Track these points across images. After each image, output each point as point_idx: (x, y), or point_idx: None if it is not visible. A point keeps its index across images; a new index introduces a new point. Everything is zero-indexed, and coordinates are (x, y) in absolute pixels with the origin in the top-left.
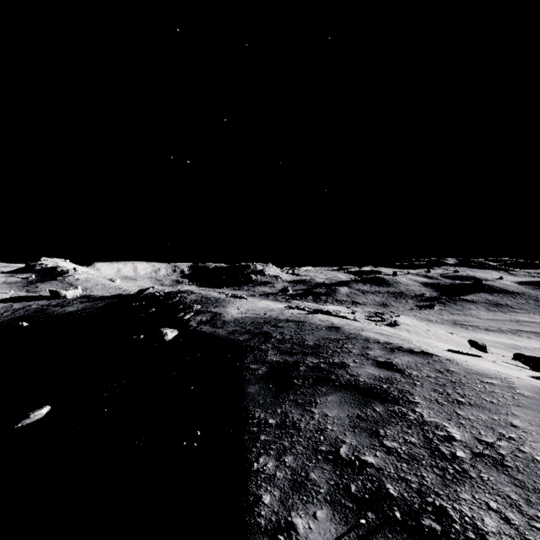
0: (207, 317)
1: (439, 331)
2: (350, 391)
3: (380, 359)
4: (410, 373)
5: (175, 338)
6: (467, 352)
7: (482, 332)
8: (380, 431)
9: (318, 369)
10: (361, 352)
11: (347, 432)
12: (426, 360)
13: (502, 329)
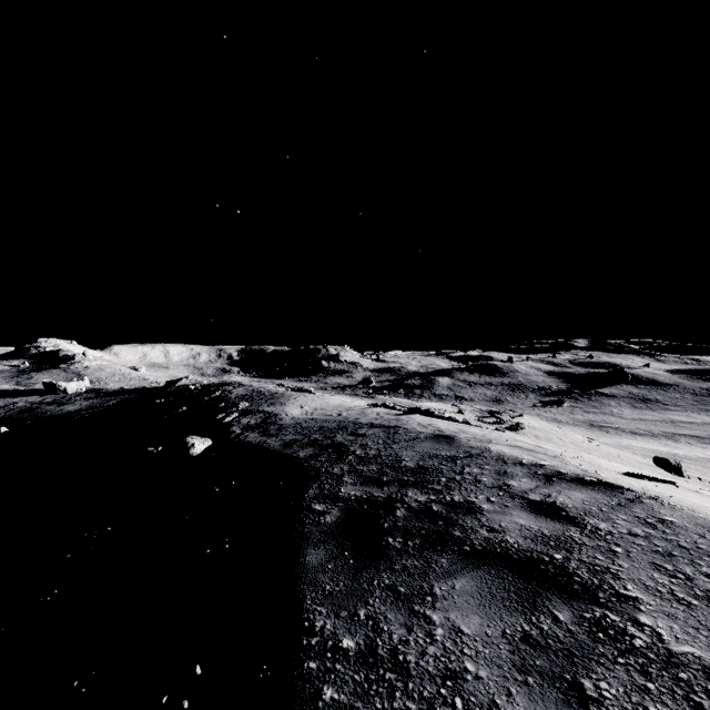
0: (256, 420)
1: (576, 436)
2: (496, 568)
3: (534, 497)
4: (596, 526)
5: (207, 452)
6: (648, 474)
7: (627, 436)
8: (586, 685)
9: (428, 514)
10: (497, 481)
11: (511, 686)
12: (614, 499)
13: (653, 432)
